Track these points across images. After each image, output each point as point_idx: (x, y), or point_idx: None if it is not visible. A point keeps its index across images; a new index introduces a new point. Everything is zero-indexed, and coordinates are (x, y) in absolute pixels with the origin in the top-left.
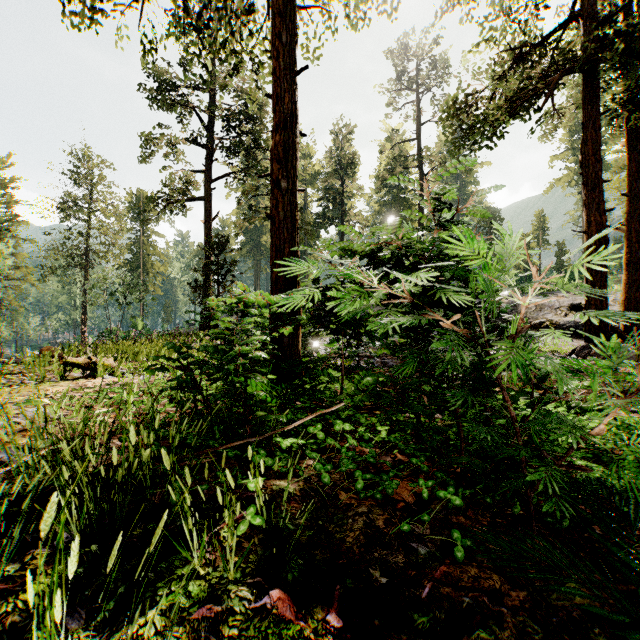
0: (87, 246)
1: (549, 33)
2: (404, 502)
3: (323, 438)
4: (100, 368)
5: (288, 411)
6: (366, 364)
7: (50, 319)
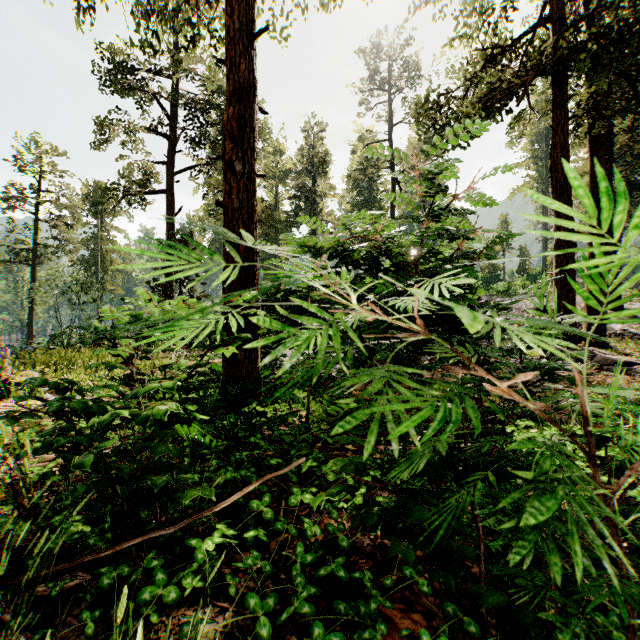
0: (35, 240)
1: (520, 35)
2: None
3: (272, 519)
4: (14, 387)
5: (228, 466)
6: (337, 373)
7: None
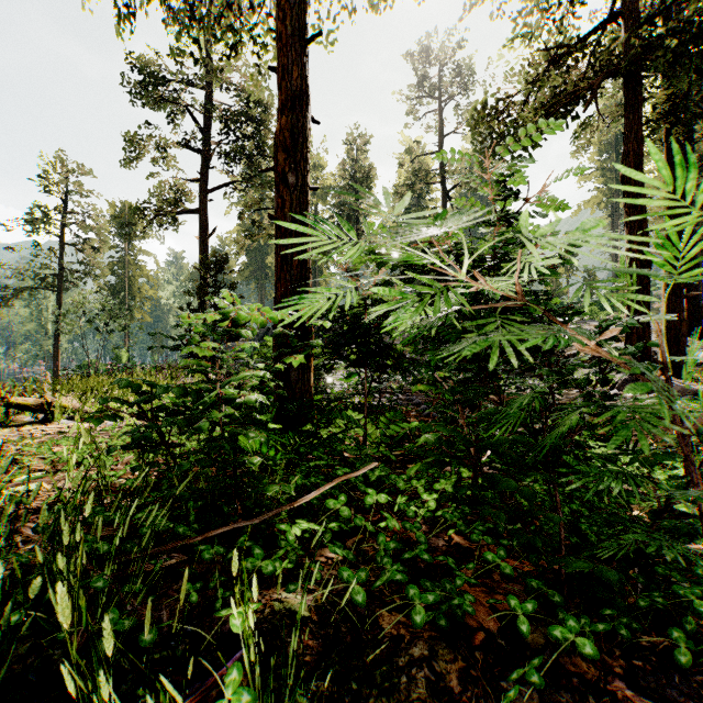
0: (60, 265)
1: (588, 33)
2: (483, 630)
3: (349, 516)
4: (57, 410)
5: (297, 473)
6: (389, 402)
7: (16, 350)
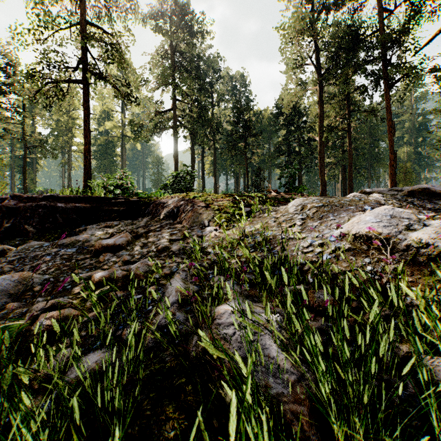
0: None
1: (165, 110)
2: None
3: None
4: None
5: None
6: None
7: None
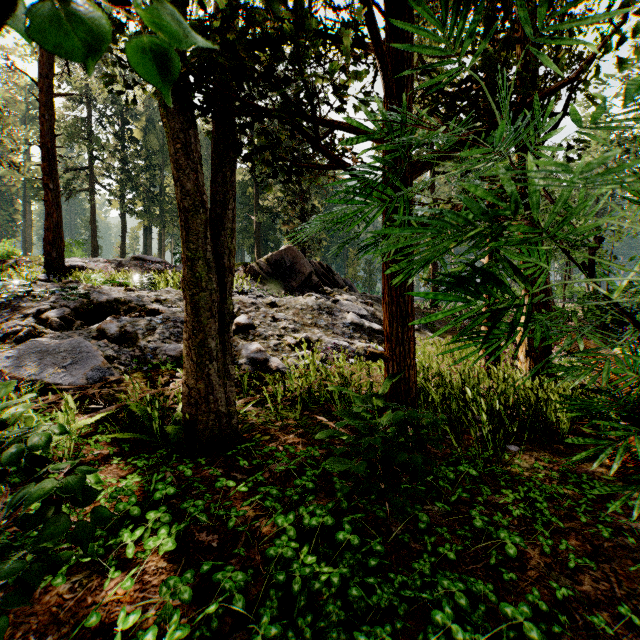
0: None
1: (79, 168)
2: None
3: None
4: None
5: None
6: None
7: None
